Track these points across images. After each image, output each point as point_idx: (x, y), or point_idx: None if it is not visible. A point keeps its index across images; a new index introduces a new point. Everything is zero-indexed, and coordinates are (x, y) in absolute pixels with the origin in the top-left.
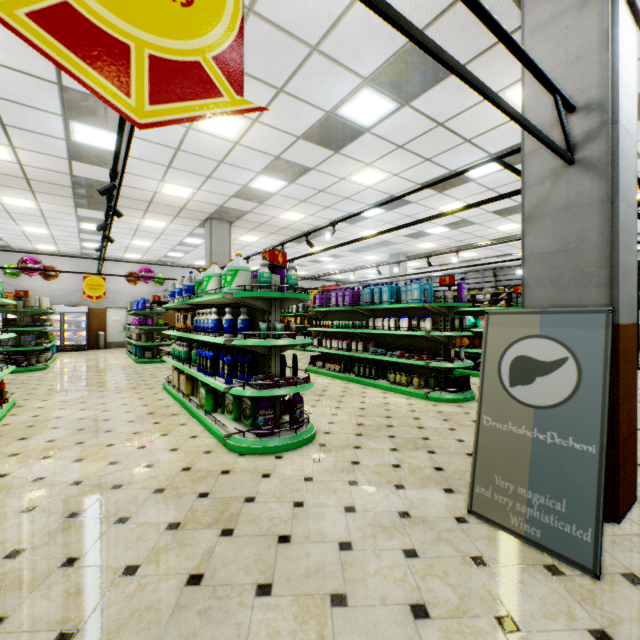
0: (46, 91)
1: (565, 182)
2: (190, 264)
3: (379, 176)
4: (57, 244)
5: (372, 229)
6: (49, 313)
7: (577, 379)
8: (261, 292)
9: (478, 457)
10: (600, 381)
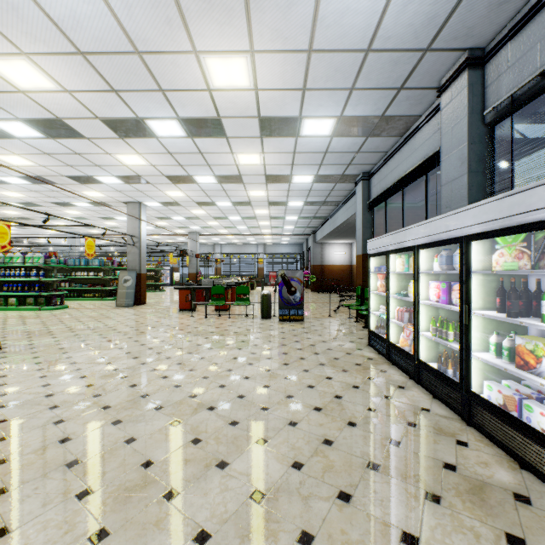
0: None
1: (134, 249)
2: None
3: (79, 213)
4: None
5: (63, 223)
6: None
7: (133, 281)
8: (55, 265)
9: (118, 297)
10: (135, 281)
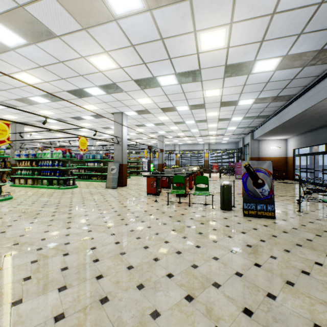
0: None
1: (118, 146)
2: None
3: (89, 125)
4: None
5: (84, 133)
6: None
7: (116, 170)
8: (68, 158)
9: (107, 181)
10: (118, 170)
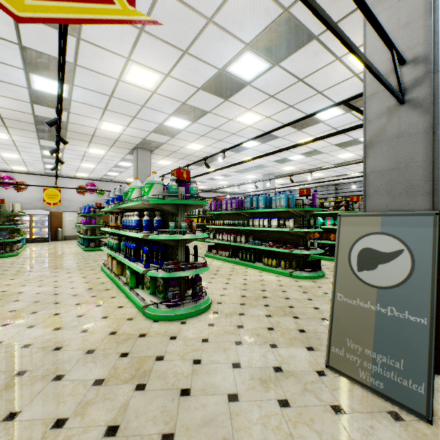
0: (10, 50)
1: (397, 117)
2: (123, 181)
3: (256, 118)
4: (27, 166)
5: (251, 156)
6: (21, 215)
7: (411, 266)
8: (170, 200)
9: (333, 324)
10: (430, 268)
